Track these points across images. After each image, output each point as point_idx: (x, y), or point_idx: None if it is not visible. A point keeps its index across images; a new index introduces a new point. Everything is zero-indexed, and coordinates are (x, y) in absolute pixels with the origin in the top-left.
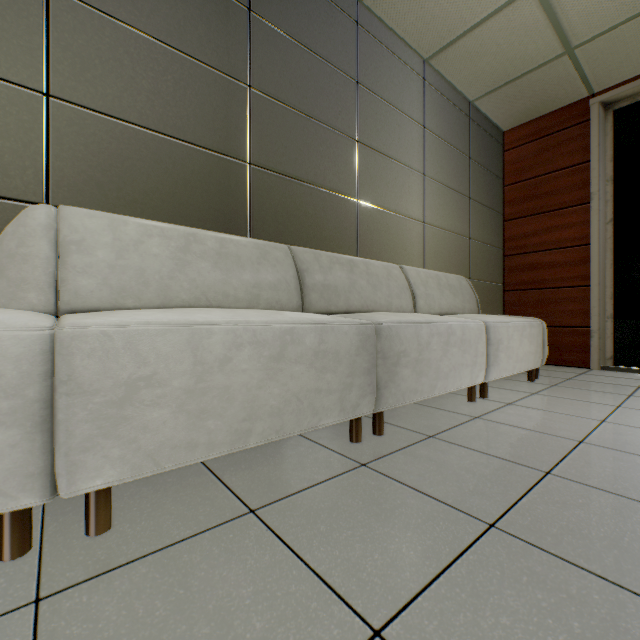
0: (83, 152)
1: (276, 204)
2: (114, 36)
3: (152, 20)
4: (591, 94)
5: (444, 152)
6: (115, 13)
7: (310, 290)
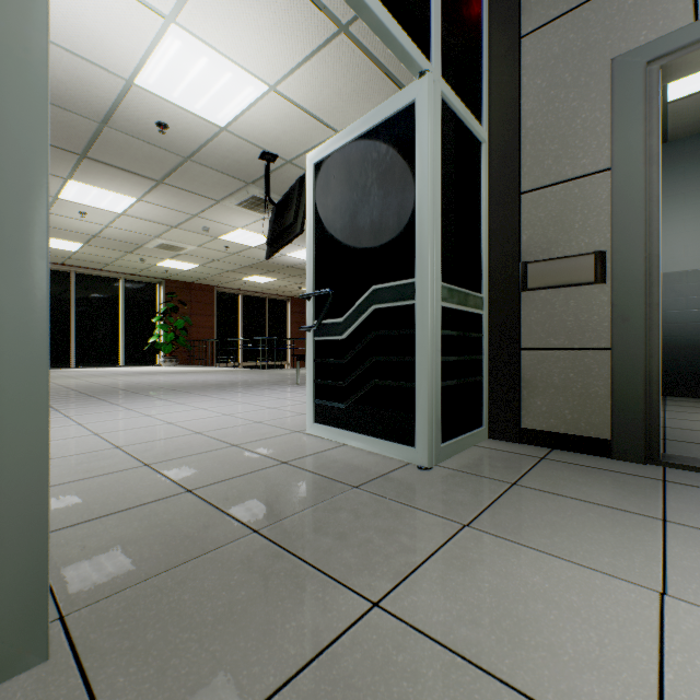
0: None
1: None
2: None
3: None
4: None
5: None
6: None
7: None
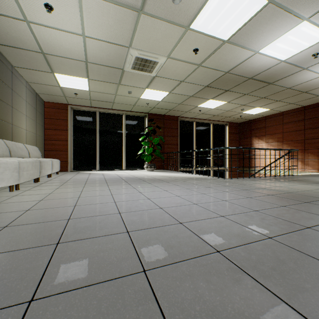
0: None
1: None
2: None
3: None
4: (69, 104)
5: (31, 108)
6: None
7: (12, 152)
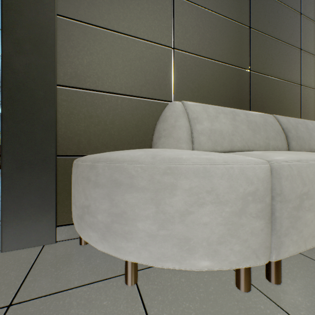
0: (185, 74)
1: (261, 91)
2: (196, 13)
3: (210, 1)
4: None
5: None
6: (196, 2)
7: (291, 140)
